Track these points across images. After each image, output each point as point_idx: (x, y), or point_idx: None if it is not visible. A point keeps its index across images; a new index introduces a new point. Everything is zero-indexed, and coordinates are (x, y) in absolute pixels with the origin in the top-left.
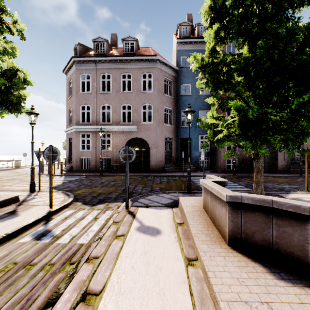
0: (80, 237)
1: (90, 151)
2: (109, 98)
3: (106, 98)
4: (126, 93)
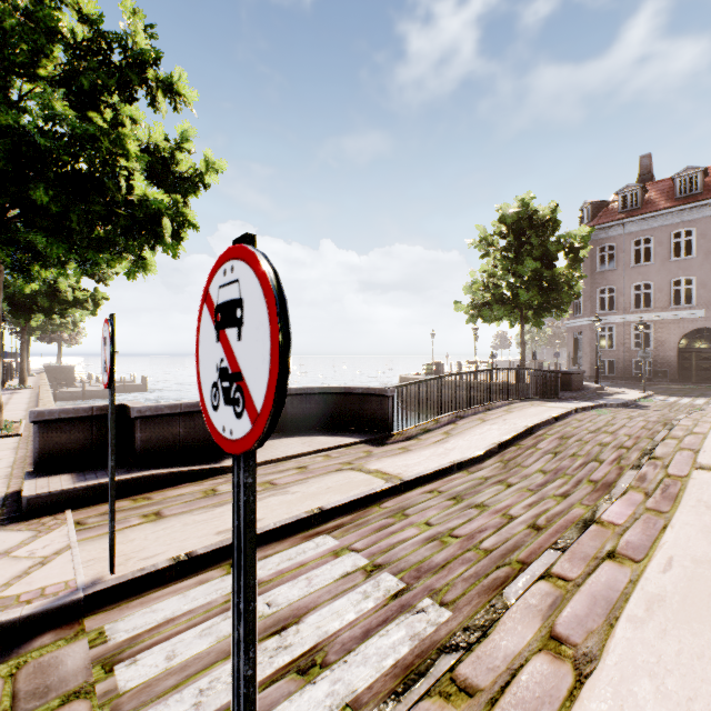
0: (692, 403)
1: (614, 350)
2: (647, 272)
3: (642, 273)
4: (682, 260)
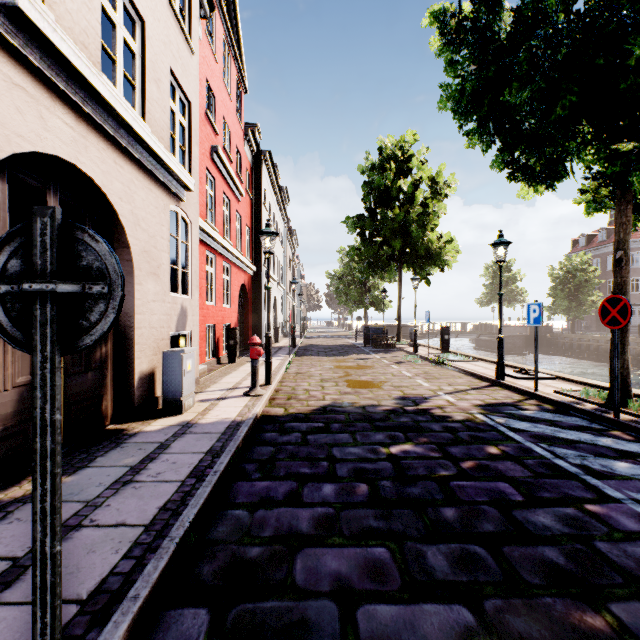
0: None
1: None
2: None
3: None
4: None
